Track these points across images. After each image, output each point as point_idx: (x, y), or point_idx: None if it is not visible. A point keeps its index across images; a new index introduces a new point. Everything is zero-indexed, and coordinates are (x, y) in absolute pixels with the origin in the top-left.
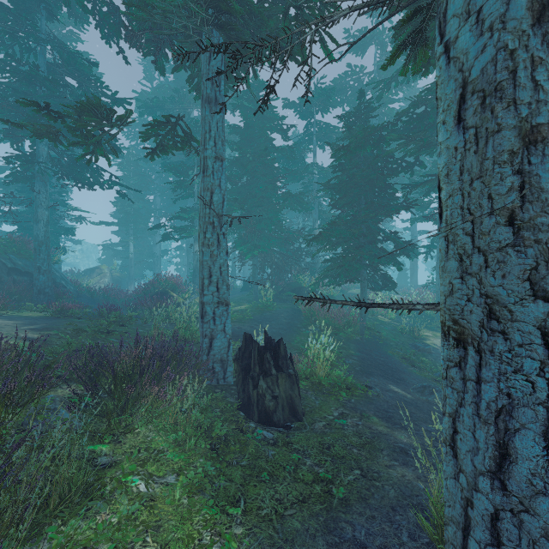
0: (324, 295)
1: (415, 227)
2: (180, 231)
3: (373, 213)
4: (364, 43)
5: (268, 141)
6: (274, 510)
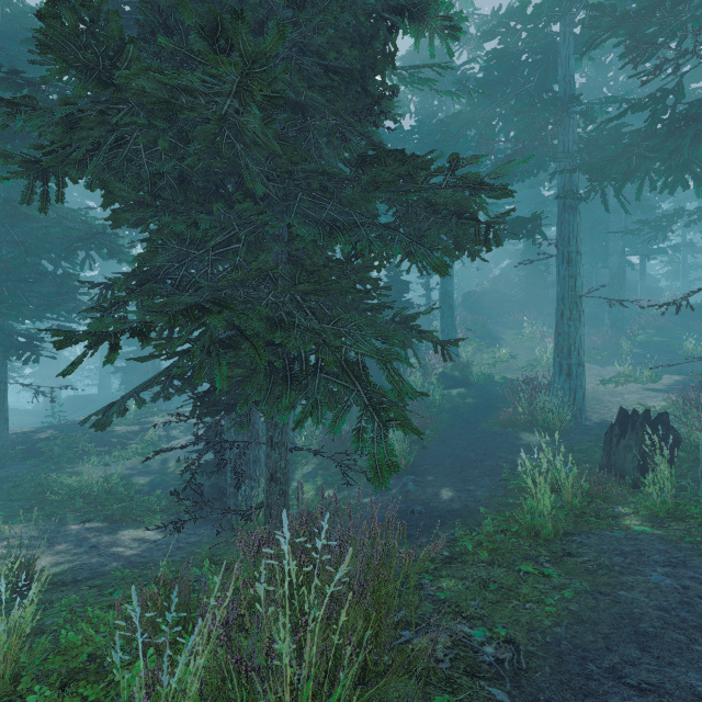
0: None
1: None
2: None
3: None
4: None
5: None
6: None
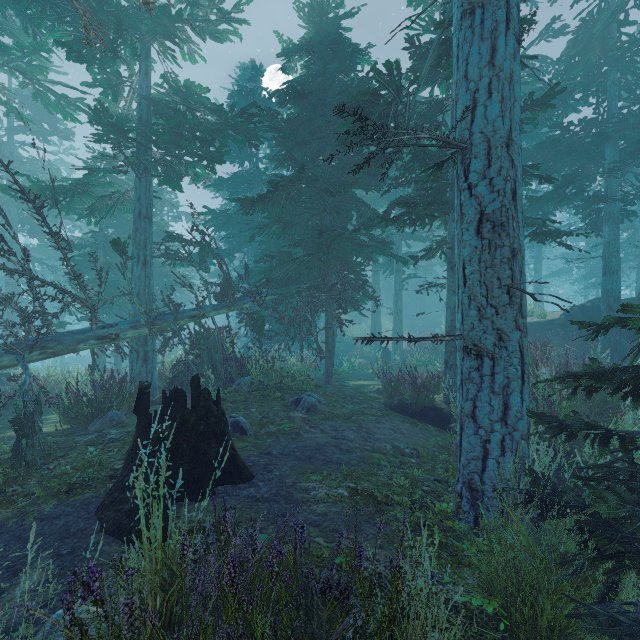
0: None
1: None
2: None
3: None
4: None
5: None
6: None
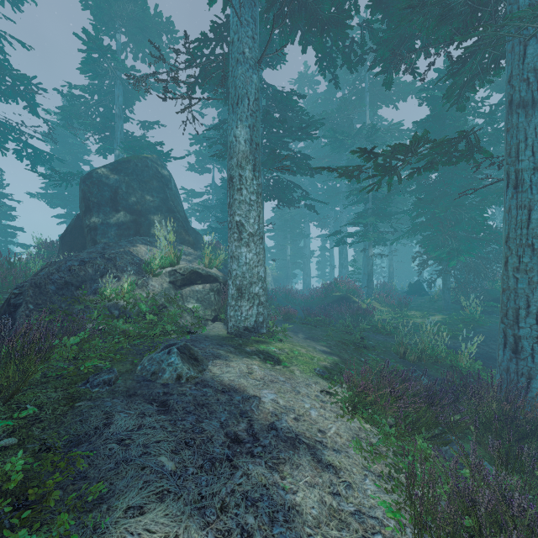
0: None
1: None
2: (352, 236)
3: None
4: None
5: (468, 129)
6: None
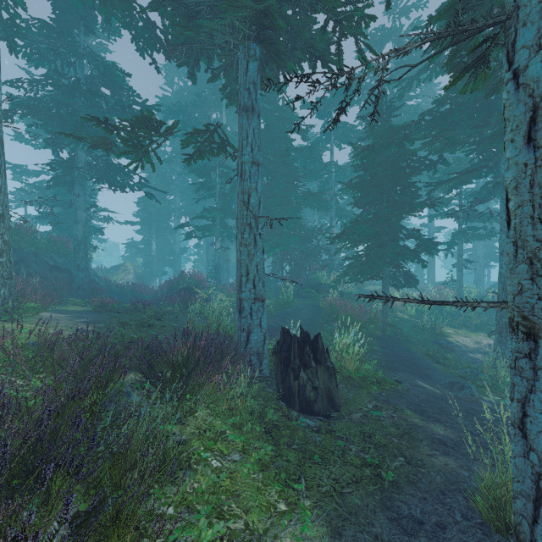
0: (343, 292)
1: (432, 224)
2: (202, 229)
3: (395, 211)
4: (381, 41)
5: (288, 141)
6: (333, 488)
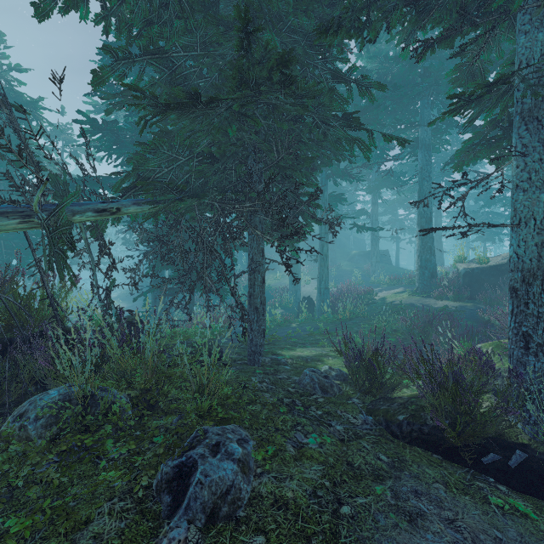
0: None
1: None
2: None
3: None
4: None
5: None
6: None
